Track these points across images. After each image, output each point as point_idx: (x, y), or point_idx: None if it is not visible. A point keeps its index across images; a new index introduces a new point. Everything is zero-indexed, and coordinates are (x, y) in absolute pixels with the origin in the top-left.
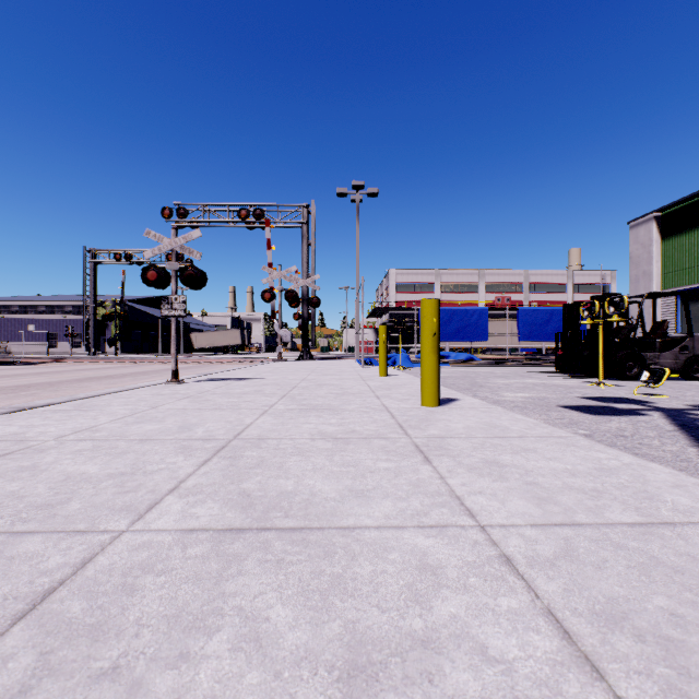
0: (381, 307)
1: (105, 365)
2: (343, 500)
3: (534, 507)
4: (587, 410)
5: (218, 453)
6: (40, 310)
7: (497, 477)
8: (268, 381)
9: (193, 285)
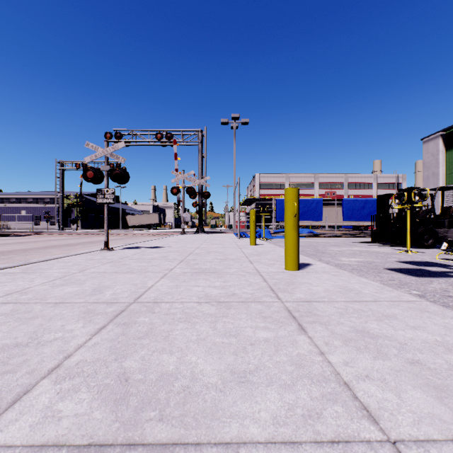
0: (250, 198)
1: (68, 237)
2: (225, 389)
3: (437, 403)
4: (408, 272)
5: (115, 319)
6: (29, 201)
7: (376, 353)
8: (172, 249)
9: (119, 181)
